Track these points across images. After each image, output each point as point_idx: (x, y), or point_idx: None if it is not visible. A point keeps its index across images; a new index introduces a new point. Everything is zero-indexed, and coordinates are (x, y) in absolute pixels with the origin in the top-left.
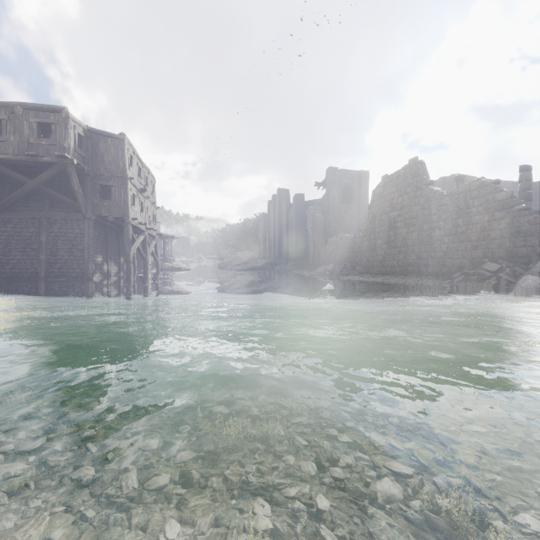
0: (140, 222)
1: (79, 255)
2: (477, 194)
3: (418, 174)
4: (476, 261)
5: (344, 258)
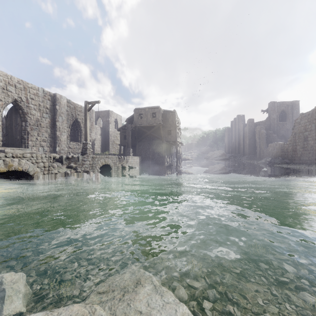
0: (179, 142)
1: (161, 155)
2: None
3: None
4: None
5: (278, 155)
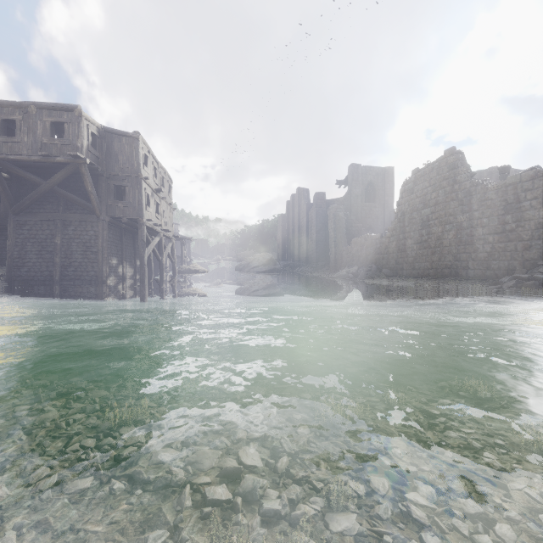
0: (155, 223)
1: (93, 257)
2: (531, 186)
3: (455, 165)
4: (529, 264)
5: (369, 260)
